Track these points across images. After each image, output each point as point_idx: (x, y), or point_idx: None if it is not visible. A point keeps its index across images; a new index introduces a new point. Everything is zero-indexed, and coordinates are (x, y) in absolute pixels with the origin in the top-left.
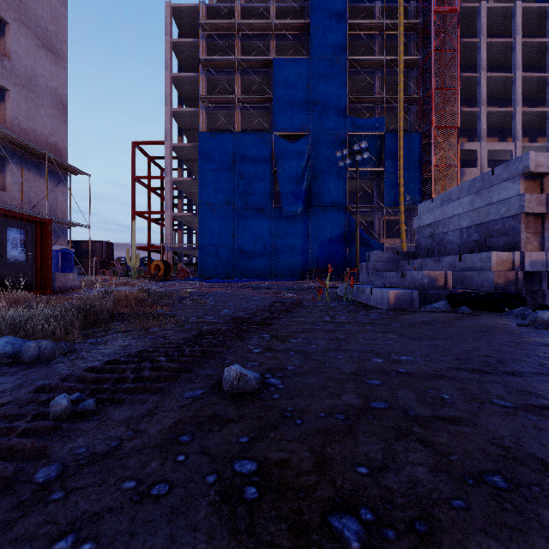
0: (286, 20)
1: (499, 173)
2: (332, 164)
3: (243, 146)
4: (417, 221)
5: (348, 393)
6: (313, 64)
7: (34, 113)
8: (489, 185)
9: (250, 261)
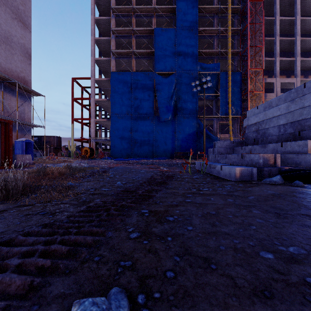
0: (162, 6)
1: (310, 86)
2: (189, 90)
3: (136, 80)
4: (246, 122)
5: None
6: (178, 32)
7: (10, 58)
8: (302, 95)
9: (141, 147)
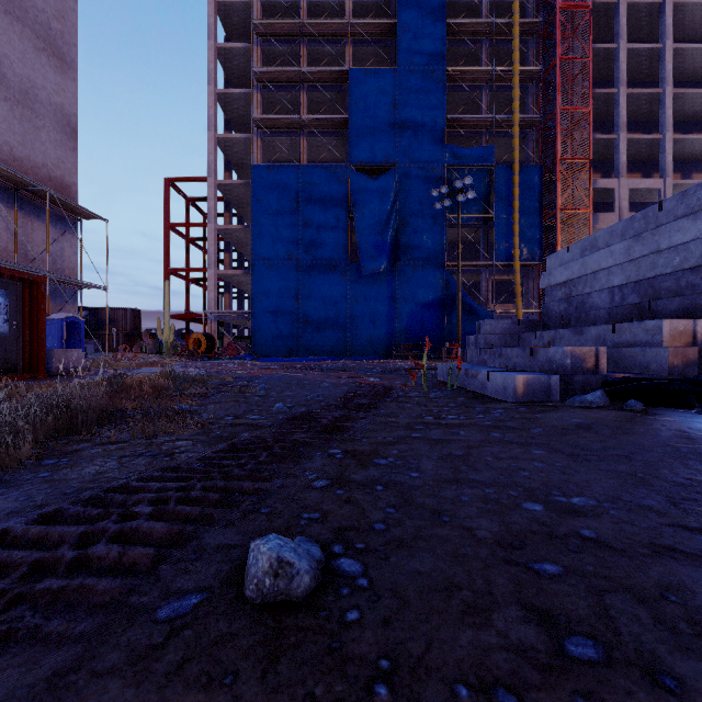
0: (365, 19)
1: (671, 208)
2: (426, 207)
3: (309, 183)
4: (546, 279)
5: (504, 604)
6: (401, 77)
7: (32, 138)
8: (655, 225)
9: (319, 333)
